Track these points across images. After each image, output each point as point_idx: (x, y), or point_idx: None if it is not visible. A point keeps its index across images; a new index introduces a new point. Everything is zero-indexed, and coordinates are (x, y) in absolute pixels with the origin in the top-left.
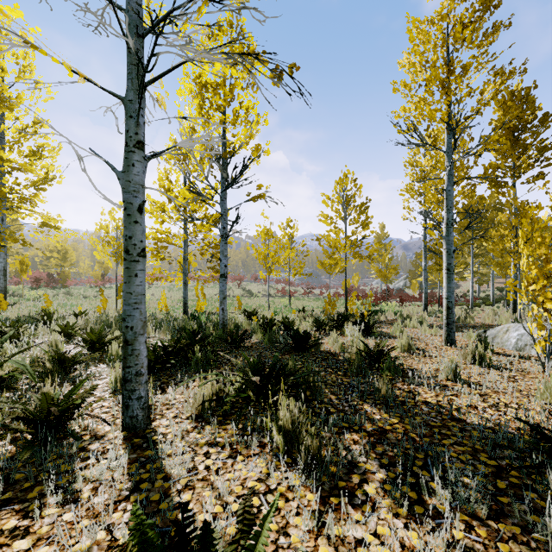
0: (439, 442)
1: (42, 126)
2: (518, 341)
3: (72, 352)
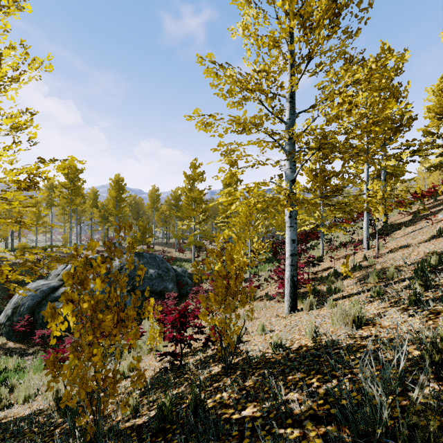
0: None
1: None
2: None
3: None
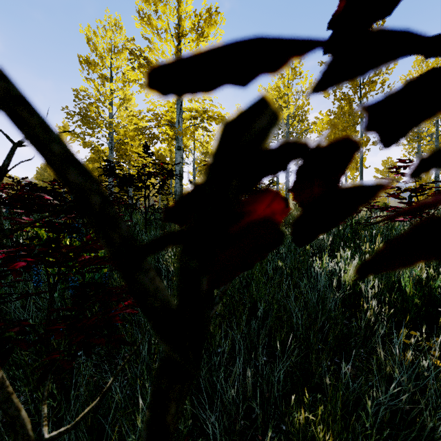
0: None
1: None
2: None
3: None
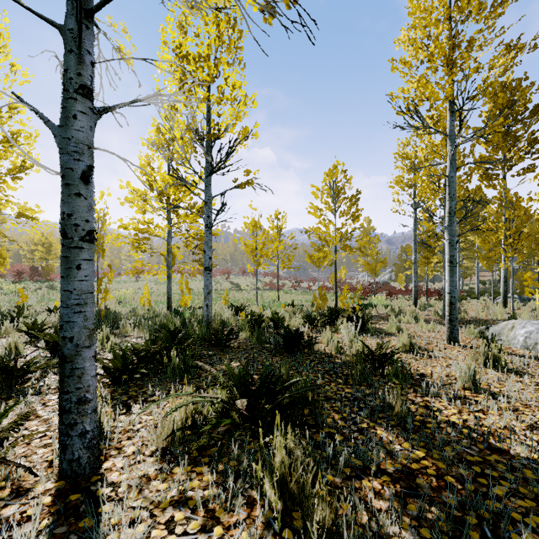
0: (488, 490)
1: (19, 112)
2: (527, 340)
3: (34, 355)
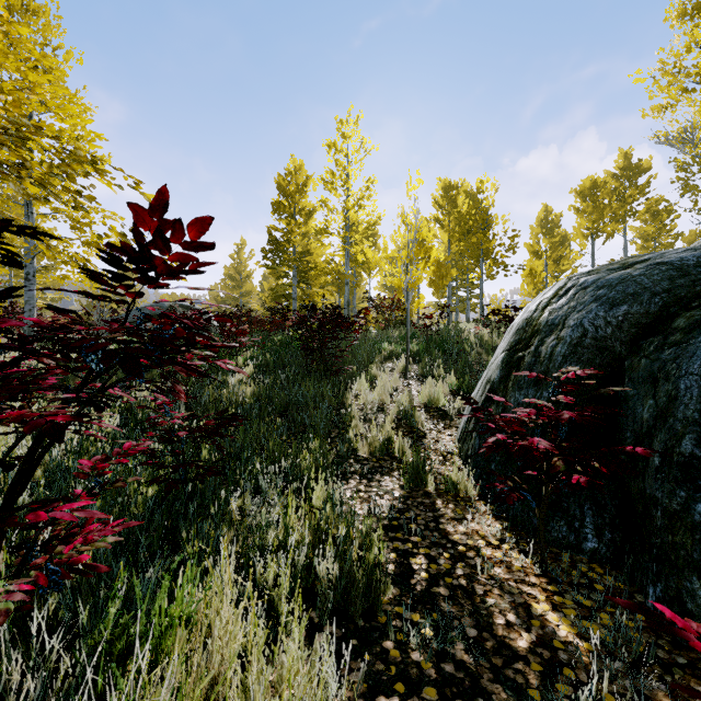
0: None
1: None
2: None
3: None
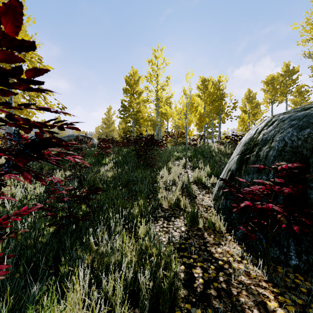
0: None
1: None
2: None
3: None
